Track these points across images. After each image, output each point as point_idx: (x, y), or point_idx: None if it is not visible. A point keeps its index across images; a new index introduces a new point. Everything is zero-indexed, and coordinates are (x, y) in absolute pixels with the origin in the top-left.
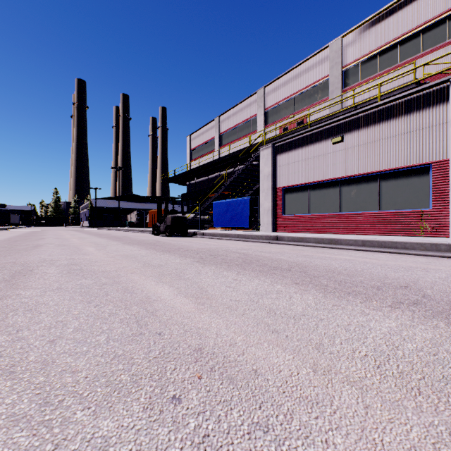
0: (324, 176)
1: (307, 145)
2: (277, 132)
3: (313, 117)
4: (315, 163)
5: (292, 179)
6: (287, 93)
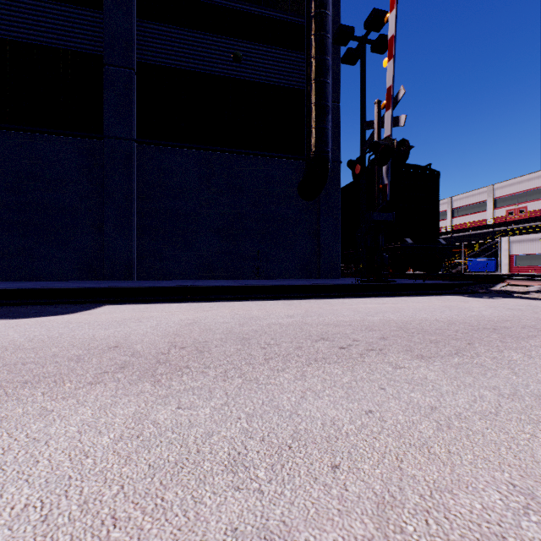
0: (535, 252)
1: (527, 239)
2: (504, 214)
3: (532, 208)
4: (531, 247)
5: (519, 252)
6: (512, 191)
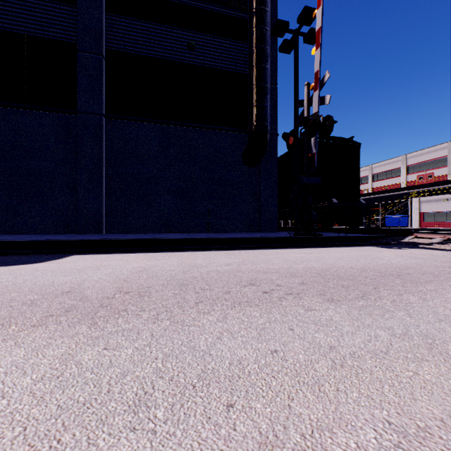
0: (440, 210)
1: (434, 200)
2: (415, 178)
3: (437, 174)
4: (437, 206)
5: (427, 210)
6: (421, 160)
